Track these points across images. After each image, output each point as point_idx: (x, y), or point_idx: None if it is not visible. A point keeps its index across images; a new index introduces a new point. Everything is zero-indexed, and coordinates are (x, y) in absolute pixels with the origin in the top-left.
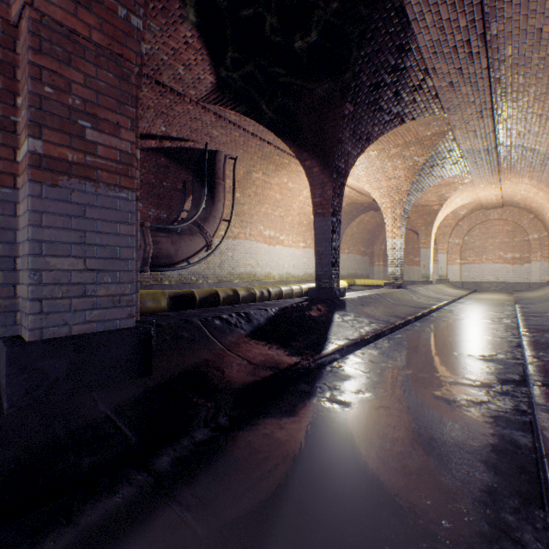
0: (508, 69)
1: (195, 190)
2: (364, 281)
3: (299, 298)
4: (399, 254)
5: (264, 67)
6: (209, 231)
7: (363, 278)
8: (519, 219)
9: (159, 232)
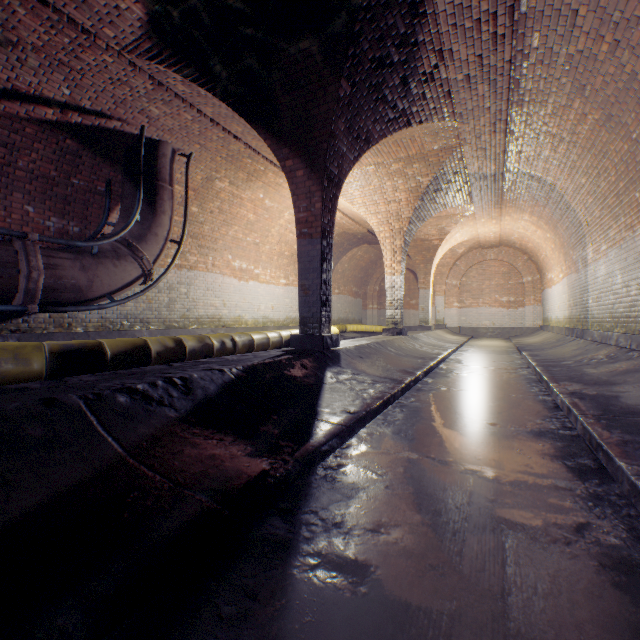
0: (531, 68)
1: (125, 193)
2: (357, 327)
3: (277, 350)
4: (399, 294)
5: (223, 4)
6: (148, 254)
7: (355, 323)
8: (514, 260)
9: (60, 252)
